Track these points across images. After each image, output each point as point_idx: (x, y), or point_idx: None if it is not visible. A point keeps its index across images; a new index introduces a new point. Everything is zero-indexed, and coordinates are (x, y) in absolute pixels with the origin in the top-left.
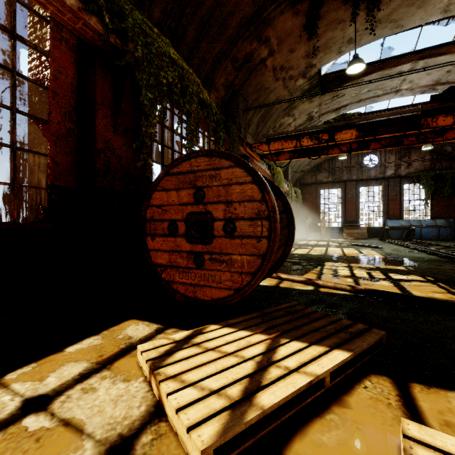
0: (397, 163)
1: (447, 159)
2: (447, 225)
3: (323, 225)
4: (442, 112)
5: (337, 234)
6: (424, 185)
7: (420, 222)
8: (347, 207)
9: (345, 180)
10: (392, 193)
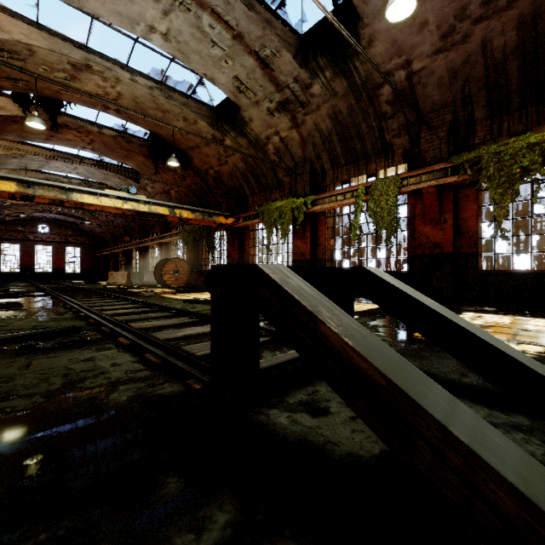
0: None
1: None
2: None
3: None
4: None
5: None
6: None
7: None
8: None
9: None
10: None
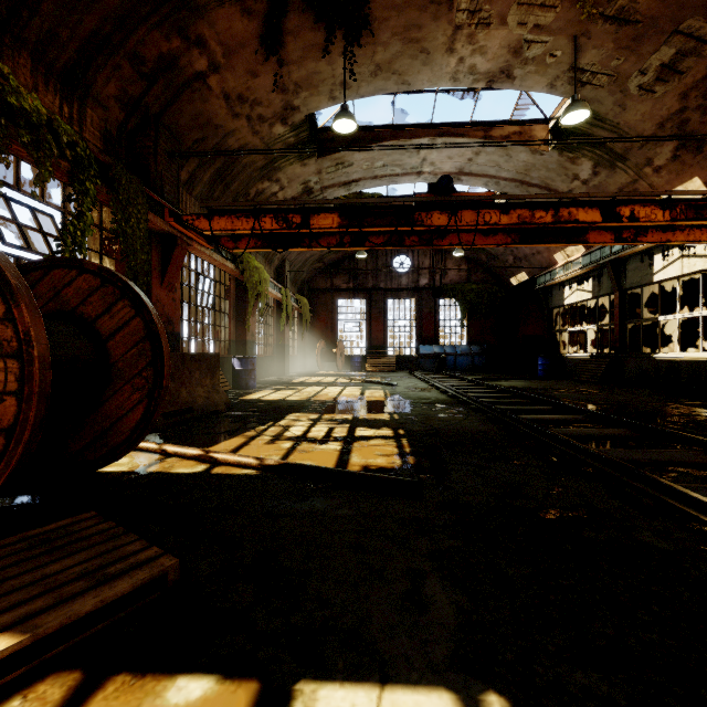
0: (431, 271)
1: (483, 271)
2: (482, 352)
3: (341, 352)
4: (437, 208)
5: (358, 366)
6: (460, 301)
7: (455, 348)
8: (373, 326)
9: (371, 289)
10: (426, 310)
